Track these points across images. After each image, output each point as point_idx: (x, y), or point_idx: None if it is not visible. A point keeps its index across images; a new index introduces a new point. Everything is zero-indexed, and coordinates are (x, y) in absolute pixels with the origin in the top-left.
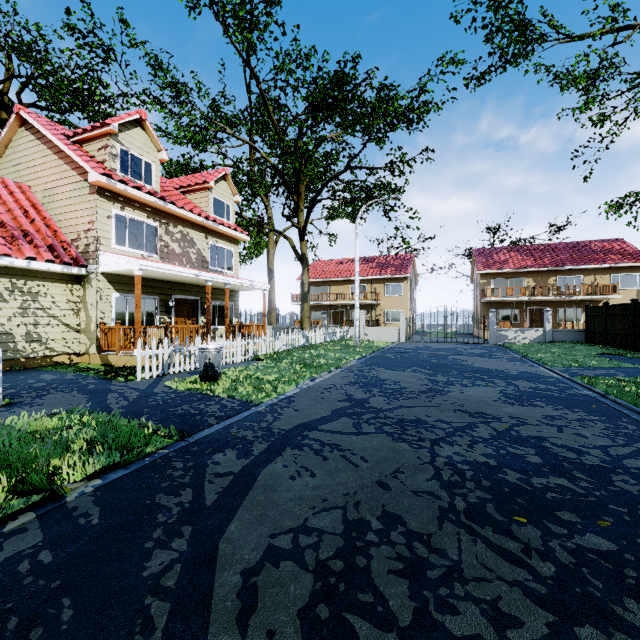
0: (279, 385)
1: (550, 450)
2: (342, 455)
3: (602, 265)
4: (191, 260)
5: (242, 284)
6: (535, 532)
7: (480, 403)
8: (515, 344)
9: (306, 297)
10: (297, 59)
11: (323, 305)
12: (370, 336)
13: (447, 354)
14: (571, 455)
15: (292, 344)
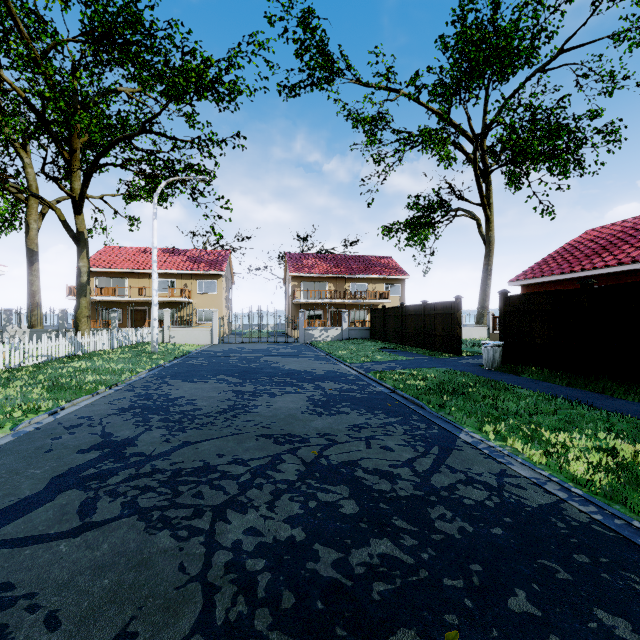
0: None
1: (364, 483)
2: None
3: (380, 276)
4: None
5: None
6: None
7: (288, 419)
8: (320, 342)
9: (84, 289)
10: None
11: (118, 301)
12: (177, 338)
13: (260, 356)
14: (385, 485)
15: (49, 354)
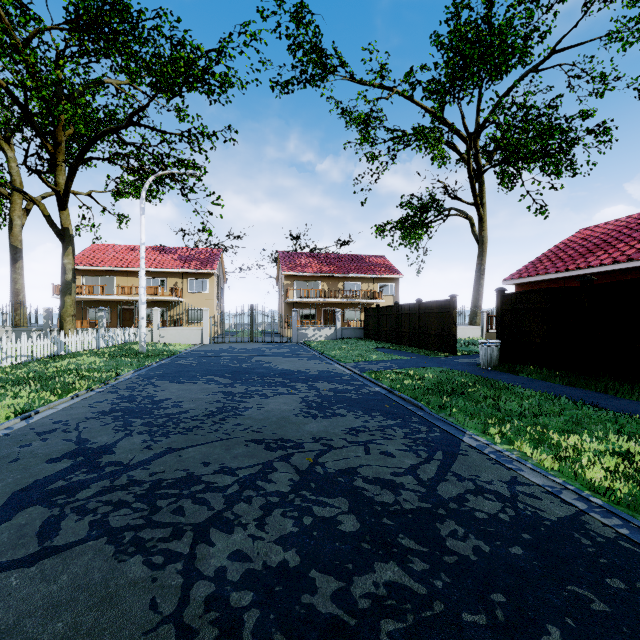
0: None
1: (364, 494)
2: None
3: (373, 275)
4: None
5: None
6: None
7: (280, 422)
8: (314, 342)
9: (69, 287)
10: None
11: (106, 300)
12: (167, 338)
13: (251, 356)
14: (388, 497)
15: (29, 354)
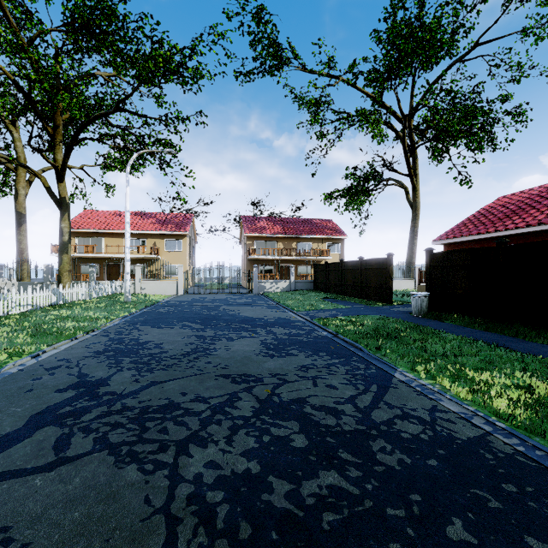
0: None
1: (312, 418)
2: None
3: (322, 236)
4: None
5: None
6: None
7: (244, 360)
8: (271, 293)
9: (66, 247)
10: None
11: (96, 258)
12: (147, 290)
13: (219, 305)
14: (331, 421)
15: (34, 304)
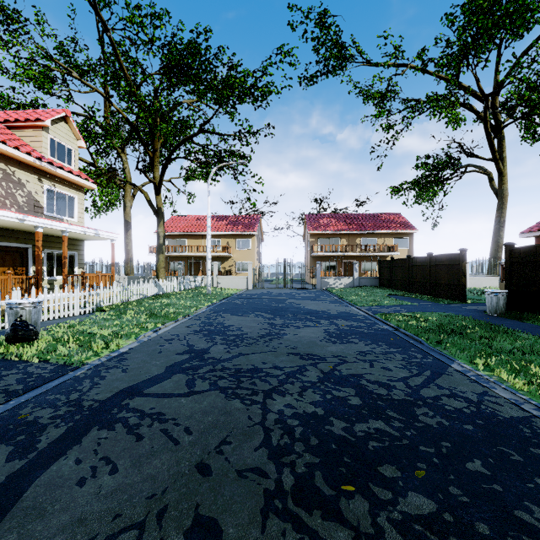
0: (114, 340)
1: (366, 388)
2: (163, 429)
3: (388, 231)
4: (18, 203)
5: (85, 232)
6: (363, 505)
7: (309, 344)
8: (334, 289)
9: (162, 248)
10: (148, 14)
11: (181, 256)
12: (222, 284)
13: (285, 298)
14: (383, 391)
15: (143, 294)
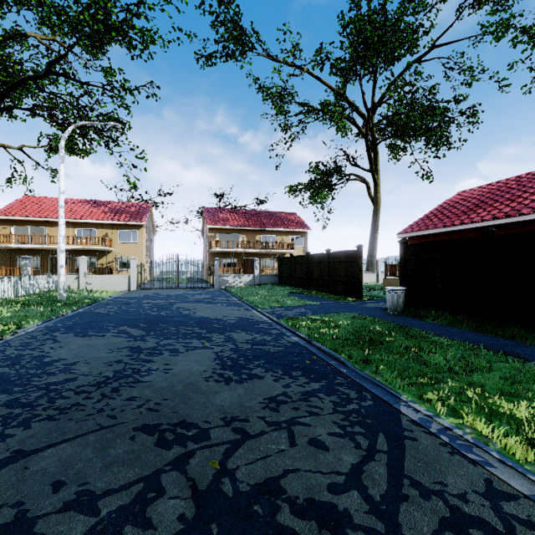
0: None
1: None
2: None
3: (286, 229)
4: None
5: None
6: None
7: (186, 392)
8: (234, 287)
9: None
10: None
11: (36, 249)
12: (94, 285)
13: (173, 302)
14: None
15: None
